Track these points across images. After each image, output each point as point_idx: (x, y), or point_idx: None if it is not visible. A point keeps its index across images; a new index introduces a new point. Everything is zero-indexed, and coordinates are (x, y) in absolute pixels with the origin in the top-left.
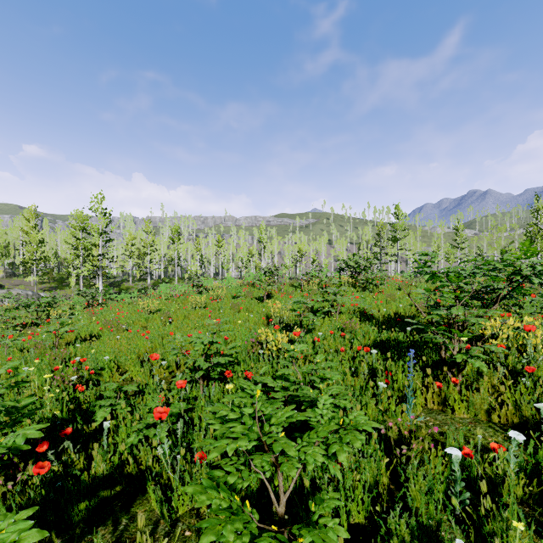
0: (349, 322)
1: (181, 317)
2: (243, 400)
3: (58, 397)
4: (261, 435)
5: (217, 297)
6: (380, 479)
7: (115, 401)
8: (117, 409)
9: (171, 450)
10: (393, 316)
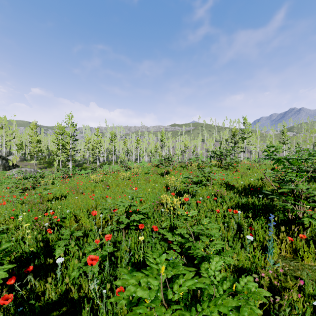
0: (219, 191)
1: (114, 185)
2: (149, 280)
3: (35, 237)
4: (166, 305)
5: (136, 173)
6: None
7: (69, 242)
8: (69, 248)
9: (102, 281)
10: (246, 186)
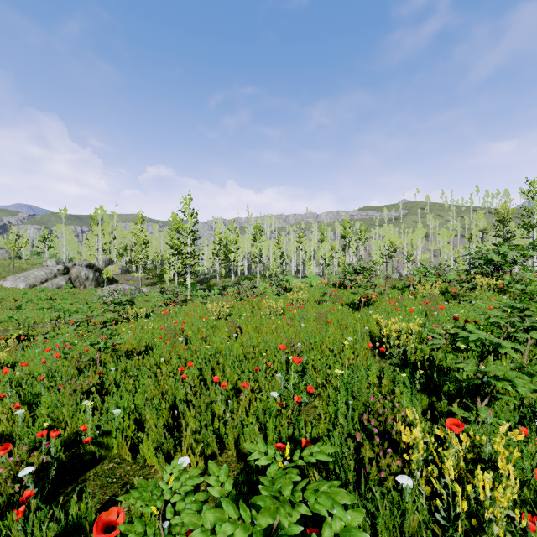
0: None
1: (251, 328)
2: None
3: None
4: None
5: (297, 301)
6: None
7: None
8: None
9: None
10: None
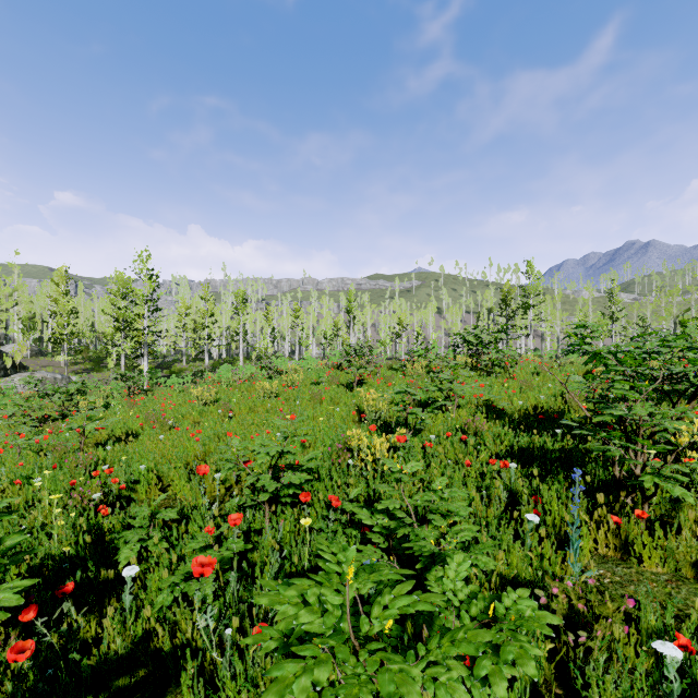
0: (473, 421)
1: (244, 410)
2: (323, 592)
3: (73, 523)
4: (356, 644)
5: (292, 383)
6: (539, 678)
7: (148, 532)
8: (149, 545)
9: (221, 613)
10: (531, 411)
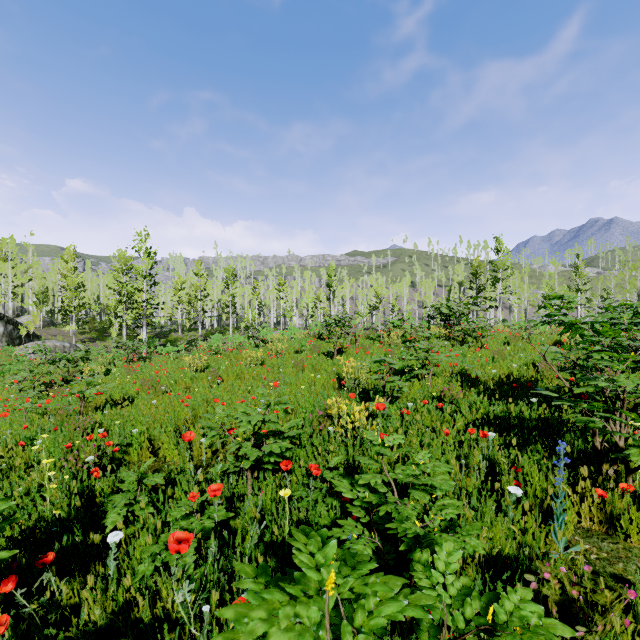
0: (448, 389)
1: (232, 377)
2: (298, 612)
3: (67, 485)
4: None
5: (277, 351)
6: None
7: (136, 496)
8: (135, 510)
9: (202, 582)
10: (504, 379)
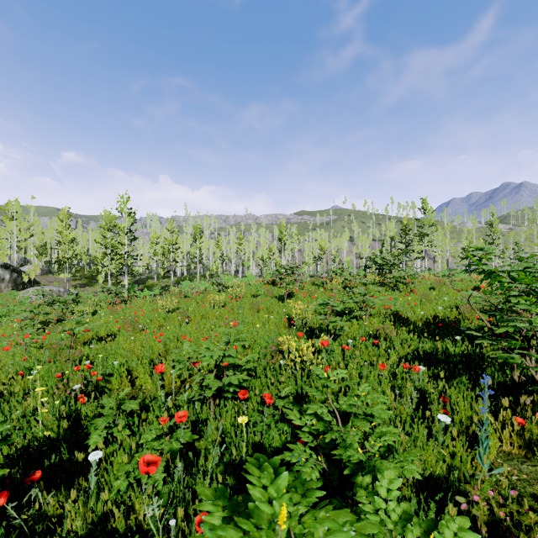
0: (383, 328)
1: (198, 317)
2: None
3: (57, 409)
4: None
5: (236, 295)
6: None
7: (115, 420)
8: (114, 431)
9: (170, 497)
10: (430, 319)
